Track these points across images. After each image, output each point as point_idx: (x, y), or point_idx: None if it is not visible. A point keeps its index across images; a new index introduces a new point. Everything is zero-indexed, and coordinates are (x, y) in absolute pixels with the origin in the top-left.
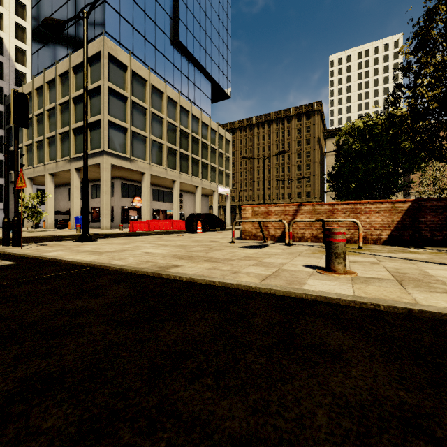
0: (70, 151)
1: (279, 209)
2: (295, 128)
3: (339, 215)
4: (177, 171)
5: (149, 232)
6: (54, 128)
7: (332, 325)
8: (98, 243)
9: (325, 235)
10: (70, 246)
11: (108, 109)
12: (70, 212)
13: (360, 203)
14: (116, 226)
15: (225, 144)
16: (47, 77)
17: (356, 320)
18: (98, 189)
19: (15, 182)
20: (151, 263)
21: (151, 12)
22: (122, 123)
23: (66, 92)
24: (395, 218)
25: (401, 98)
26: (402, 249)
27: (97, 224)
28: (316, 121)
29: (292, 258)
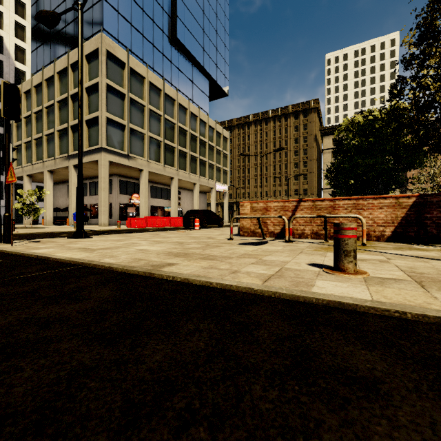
0: (68, 148)
1: (278, 205)
2: (292, 125)
3: (341, 211)
4: (175, 168)
5: (147, 229)
6: (52, 126)
7: (355, 339)
8: (93, 240)
9: (326, 231)
10: (62, 243)
11: (106, 106)
12: (68, 209)
13: (362, 199)
14: (114, 223)
15: (223, 142)
16: (45, 75)
17: (382, 333)
18: (96, 186)
19: (6, 177)
20: (143, 261)
21: (149, 10)
22: (120, 120)
23: (65, 89)
24: (399, 214)
25: (405, 89)
26: (408, 246)
27: (95, 221)
28: (313, 118)
29: (294, 256)
